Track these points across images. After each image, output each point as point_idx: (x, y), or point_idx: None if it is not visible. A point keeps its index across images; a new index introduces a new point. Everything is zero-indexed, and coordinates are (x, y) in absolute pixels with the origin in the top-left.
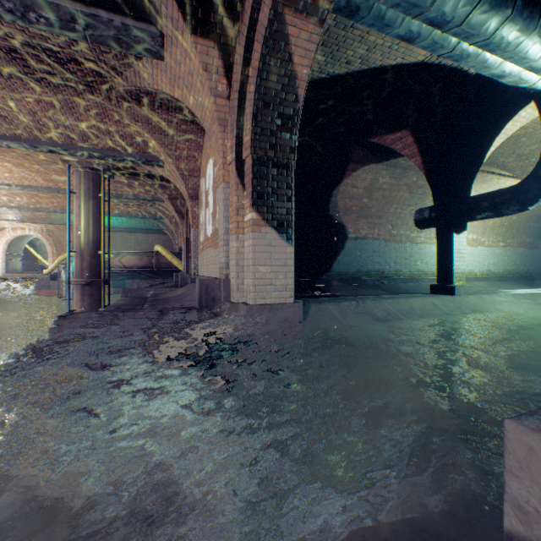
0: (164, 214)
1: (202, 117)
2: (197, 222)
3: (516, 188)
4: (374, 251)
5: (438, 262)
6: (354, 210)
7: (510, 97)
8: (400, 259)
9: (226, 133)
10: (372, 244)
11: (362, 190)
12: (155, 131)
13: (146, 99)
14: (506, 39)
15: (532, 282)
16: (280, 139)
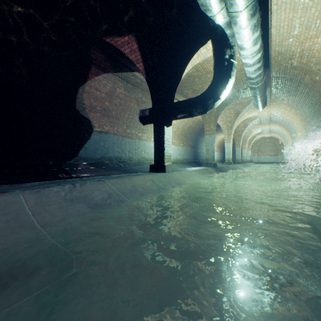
0: None
1: None
2: None
3: (201, 97)
4: (115, 143)
5: (155, 148)
6: (99, 109)
7: (199, 31)
8: (132, 149)
9: None
10: (113, 138)
11: (104, 95)
12: None
13: None
14: None
15: (193, 164)
16: None
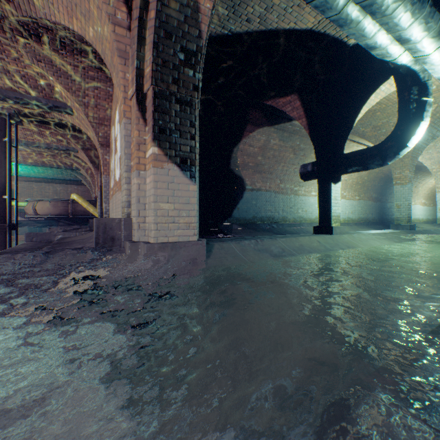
0: (80, 165)
1: (103, 52)
2: (108, 169)
3: (380, 147)
4: (267, 201)
5: (319, 207)
6: (251, 165)
7: (376, 72)
8: (286, 207)
9: (127, 67)
10: (265, 195)
11: (257, 149)
12: (61, 74)
13: (47, 36)
14: (387, 1)
15: (377, 226)
16: (183, 75)
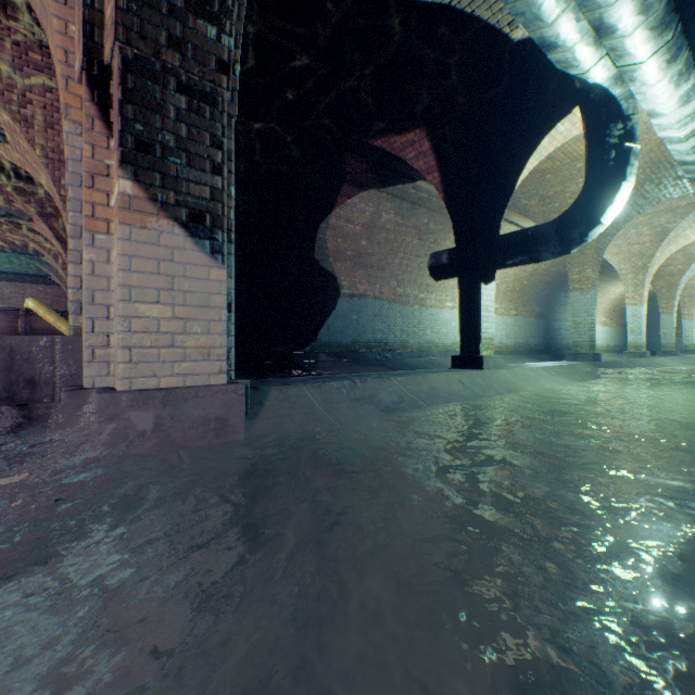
0: (43, 246)
1: None
2: None
3: (558, 223)
4: (376, 315)
5: (461, 324)
6: (350, 255)
7: (552, 98)
8: (407, 326)
9: (71, 9)
10: (373, 305)
11: (360, 228)
12: None
13: None
14: None
15: (541, 357)
16: (194, 33)
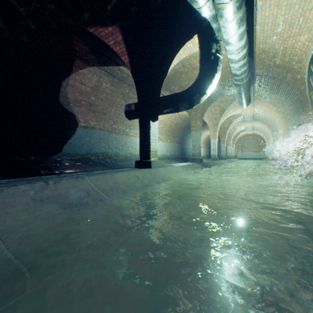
0: None
1: None
2: None
3: (187, 91)
4: (101, 138)
5: (140, 143)
6: (84, 104)
7: (185, 25)
8: (119, 145)
9: None
10: (99, 133)
11: (90, 89)
12: None
13: None
14: None
15: (180, 160)
16: None
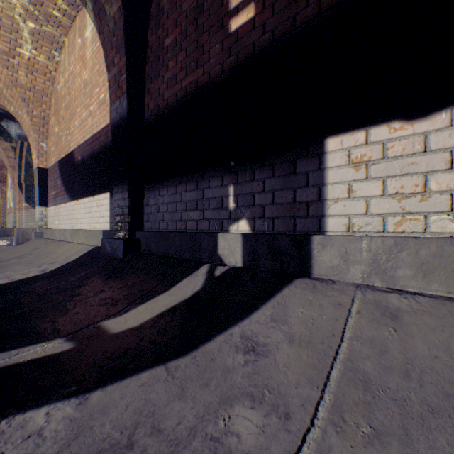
0: None
1: (4, 159)
2: (6, 196)
3: None
4: None
5: None
6: None
7: None
8: None
9: (15, 171)
10: None
11: None
12: None
13: None
14: None
15: None
16: None
